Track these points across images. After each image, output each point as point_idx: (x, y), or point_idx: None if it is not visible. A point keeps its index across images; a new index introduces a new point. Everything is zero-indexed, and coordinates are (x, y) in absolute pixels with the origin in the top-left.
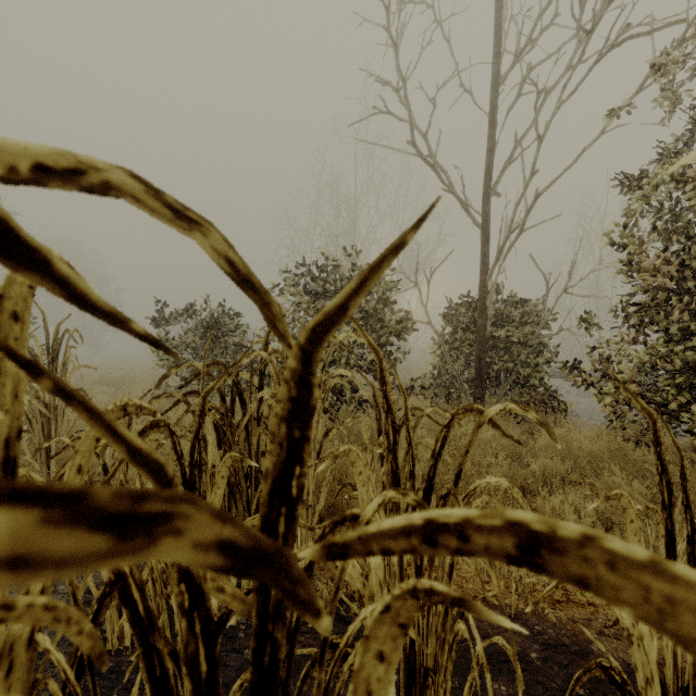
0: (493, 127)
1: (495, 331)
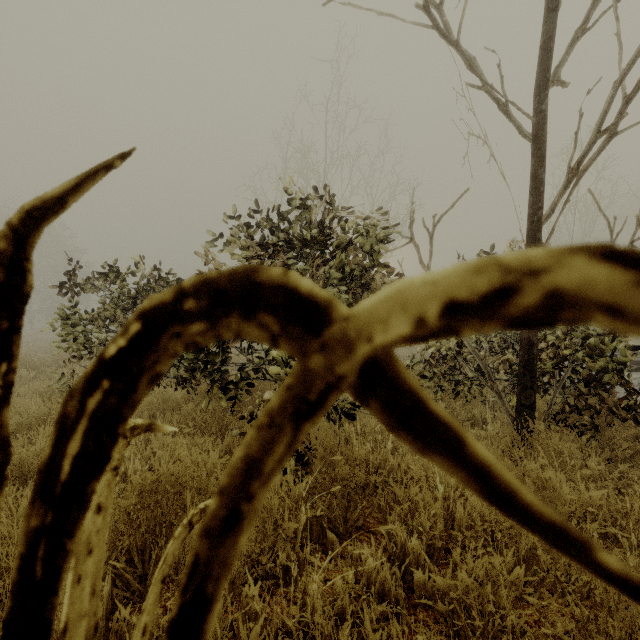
0: None
1: None
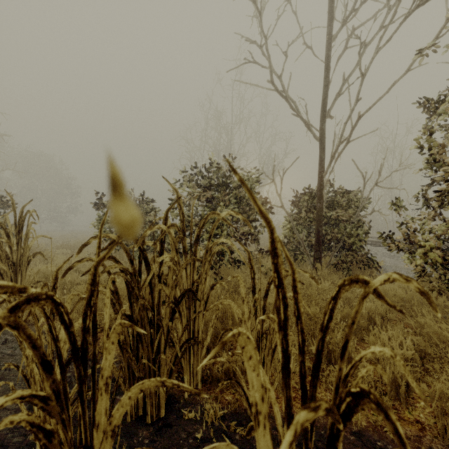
0: (327, 70)
1: (328, 212)
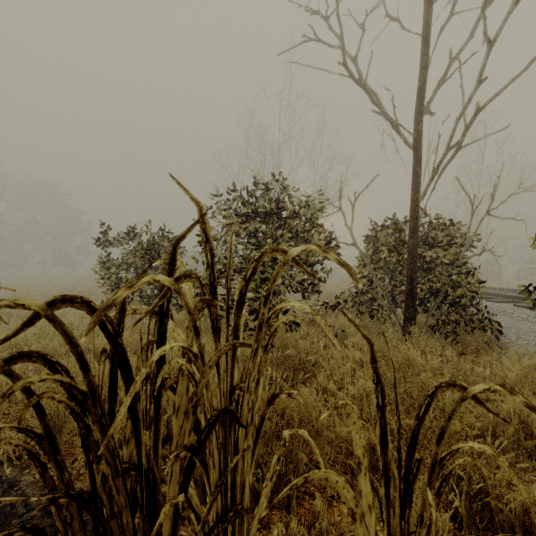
0: (427, 44)
1: (422, 251)
